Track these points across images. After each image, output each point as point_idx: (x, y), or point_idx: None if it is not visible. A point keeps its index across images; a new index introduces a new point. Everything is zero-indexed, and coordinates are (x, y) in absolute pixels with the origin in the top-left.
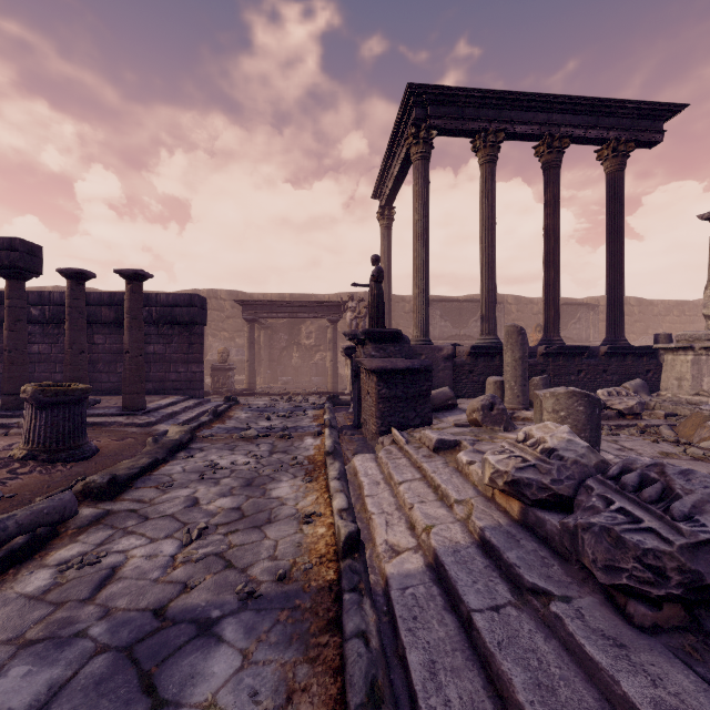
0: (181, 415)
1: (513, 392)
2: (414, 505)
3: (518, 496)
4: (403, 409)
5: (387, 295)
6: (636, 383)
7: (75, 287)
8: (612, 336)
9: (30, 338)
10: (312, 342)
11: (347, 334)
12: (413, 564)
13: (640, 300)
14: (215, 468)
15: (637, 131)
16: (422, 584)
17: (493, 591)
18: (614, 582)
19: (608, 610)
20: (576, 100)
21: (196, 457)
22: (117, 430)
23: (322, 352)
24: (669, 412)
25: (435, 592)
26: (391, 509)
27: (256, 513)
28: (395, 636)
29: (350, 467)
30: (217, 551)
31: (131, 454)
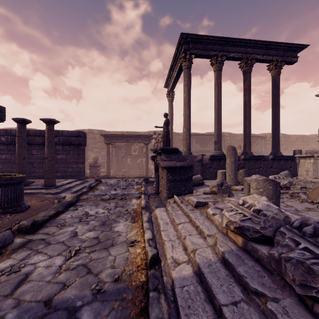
0: (73, 188)
1: (230, 177)
2: (186, 236)
3: (242, 235)
4: (179, 186)
5: (171, 132)
6: (285, 172)
7: (21, 127)
8: (274, 151)
9: (1, 152)
10: (136, 153)
11: (152, 150)
12: (186, 271)
13: (284, 134)
14: (87, 215)
15: (286, 57)
16: (192, 284)
17: (232, 292)
18: (306, 294)
19: (301, 308)
20: (258, 42)
21: (79, 210)
22: (40, 196)
23: (141, 158)
24: (302, 186)
25: (199, 290)
26: (174, 238)
27: (106, 240)
28: (178, 317)
29: (153, 214)
30: (84, 263)
31: (46, 208)
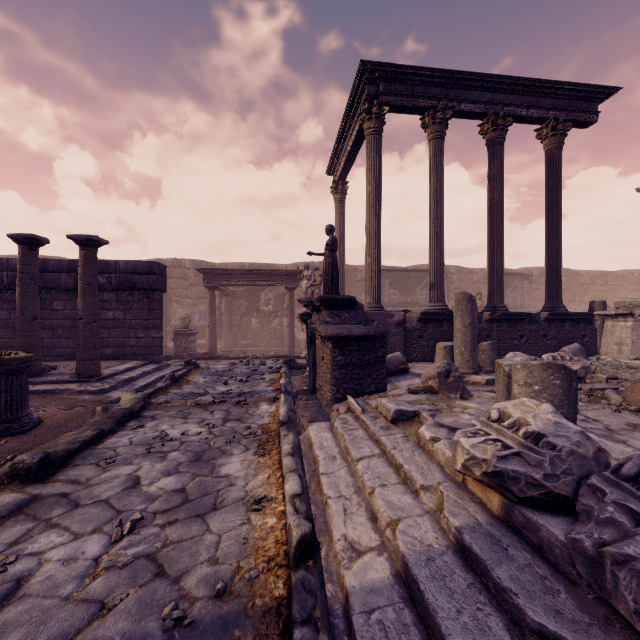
0: (138, 381)
1: (463, 357)
2: (375, 489)
3: (500, 490)
4: (358, 376)
5: (341, 264)
6: (574, 347)
7: (27, 253)
8: (551, 303)
9: None
10: (270, 308)
11: (303, 301)
12: (377, 572)
13: (568, 270)
14: (164, 440)
15: (574, 111)
16: (390, 605)
17: (485, 629)
18: None
19: None
20: (518, 81)
21: (147, 427)
22: (67, 398)
23: (280, 317)
24: (610, 375)
25: (408, 620)
26: (348, 492)
27: (201, 496)
28: None
29: (304, 437)
30: (150, 551)
31: (77, 425)
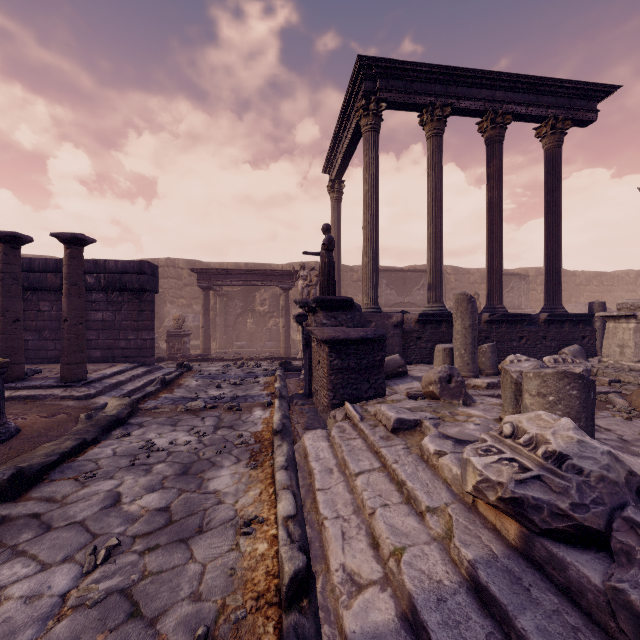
0: (126, 385)
1: (463, 359)
2: (375, 510)
3: (519, 518)
4: (356, 381)
5: (337, 264)
6: (574, 349)
7: (9, 252)
8: (551, 304)
9: None
10: (266, 308)
11: (298, 302)
12: (381, 612)
13: (564, 271)
14: (151, 450)
15: (573, 110)
16: None
17: None
18: None
19: None
20: (518, 78)
21: (133, 435)
22: (50, 404)
23: (275, 318)
24: (613, 378)
25: None
26: (347, 512)
27: (186, 516)
28: None
29: (299, 446)
30: (125, 585)
31: (58, 434)
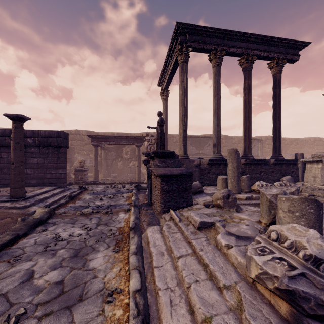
0: (49, 199)
1: (232, 184)
2: (191, 285)
3: (291, 303)
4: (176, 198)
5: (165, 133)
6: (288, 178)
7: None
8: (276, 154)
9: None
10: (128, 156)
11: (144, 153)
12: None
13: None
14: (57, 240)
15: (287, 54)
16: None
17: None
18: None
19: None
20: (259, 37)
21: (48, 230)
22: (2, 212)
23: (133, 161)
24: (310, 194)
25: None
26: (173, 285)
27: (73, 288)
28: None
29: (144, 236)
30: None
31: (2, 231)
